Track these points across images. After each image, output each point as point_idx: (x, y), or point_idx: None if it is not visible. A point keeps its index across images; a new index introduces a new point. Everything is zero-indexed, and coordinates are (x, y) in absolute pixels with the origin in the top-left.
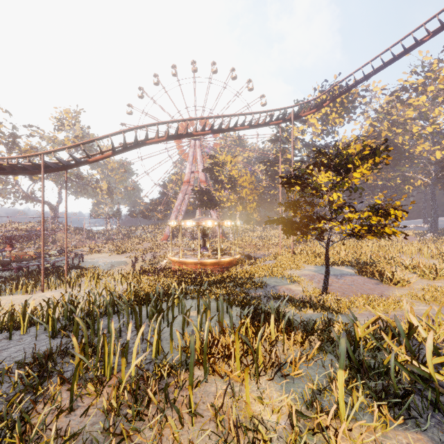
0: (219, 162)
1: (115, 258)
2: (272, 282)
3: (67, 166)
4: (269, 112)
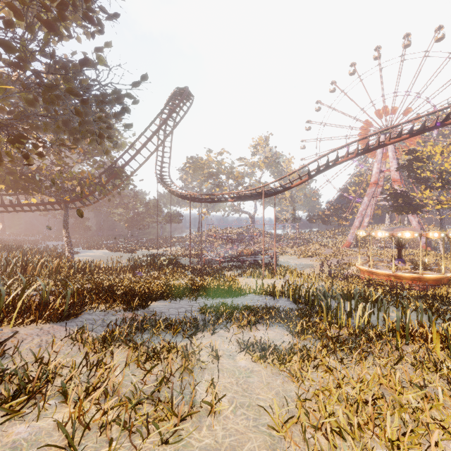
0: (421, 156)
1: (302, 261)
2: None
3: (277, 192)
4: None
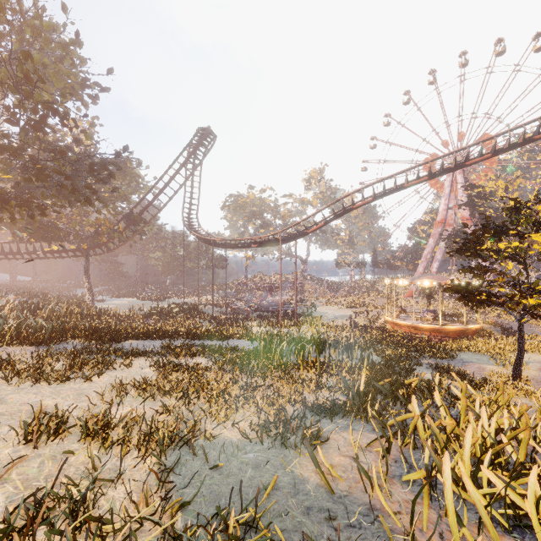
0: (485, 192)
1: (342, 311)
2: (472, 358)
3: (294, 238)
4: (530, 123)
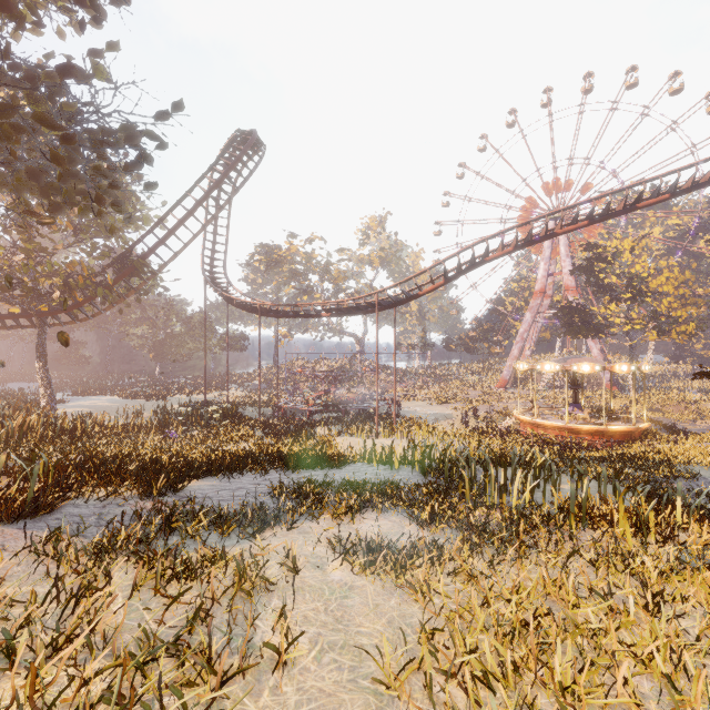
0: (605, 254)
1: (436, 409)
2: None
3: (397, 302)
4: None
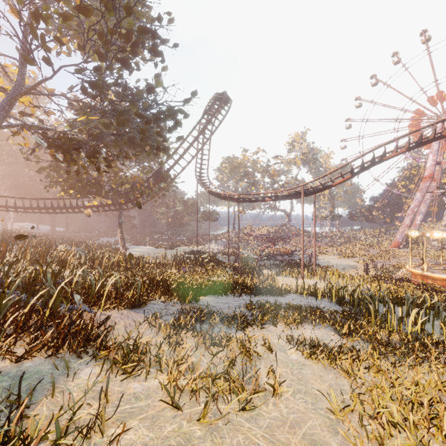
0: None
1: (344, 261)
2: None
3: (317, 191)
4: None
